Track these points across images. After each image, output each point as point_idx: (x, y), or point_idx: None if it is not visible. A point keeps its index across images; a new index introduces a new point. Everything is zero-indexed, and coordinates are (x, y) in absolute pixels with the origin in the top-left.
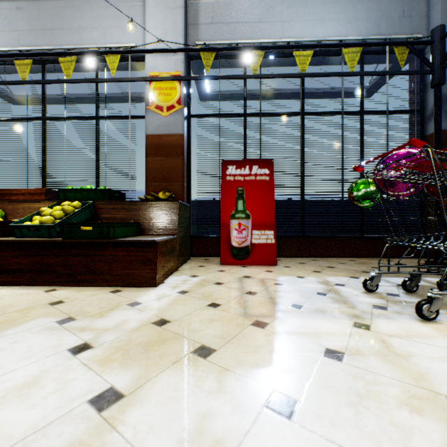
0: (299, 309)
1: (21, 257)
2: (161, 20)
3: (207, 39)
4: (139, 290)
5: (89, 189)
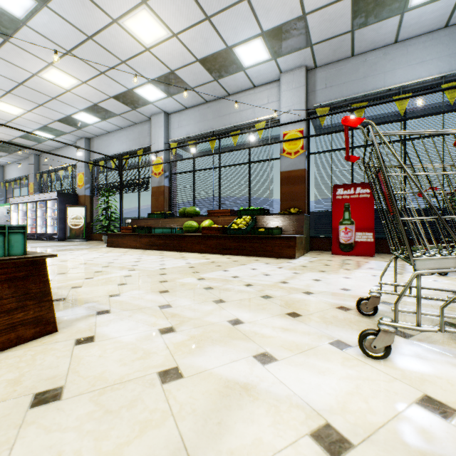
0: (371, 269)
1: (233, 243)
2: (290, 97)
3: (321, 99)
4: (287, 259)
5: (253, 209)
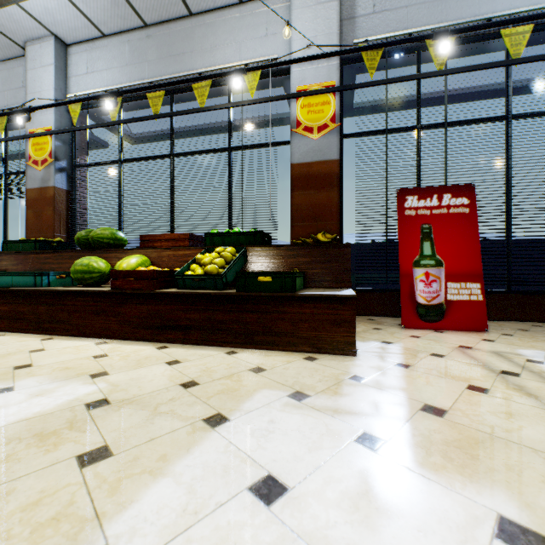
0: None
1: (190, 312)
2: (310, 20)
3: (366, 35)
4: (338, 358)
5: (239, 232)
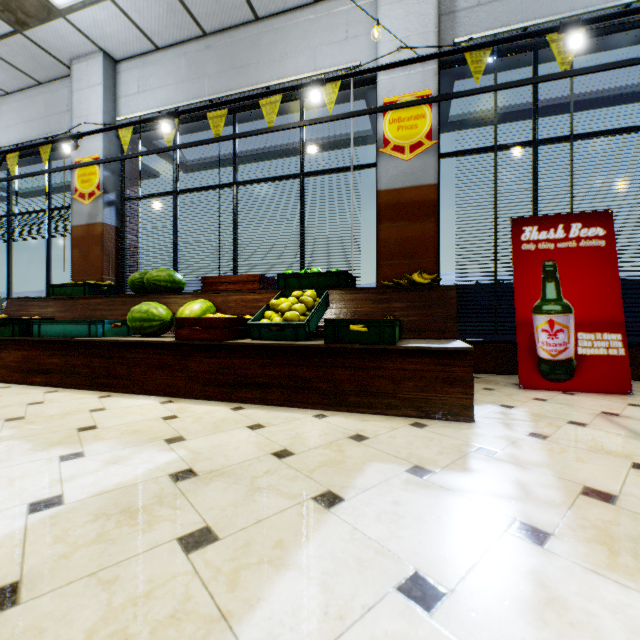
0: None
1: (269, 366)
2: (401, 18)
3: (469, 32)
4: (452, 425)
5: (318, 273)
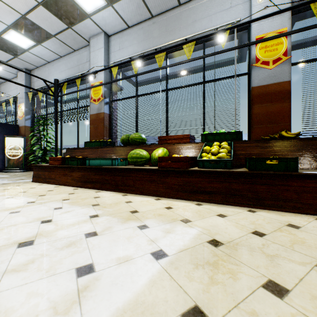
0: None
1: (213, 182)
2: None
3: None
4: None
5: (225, 132)
